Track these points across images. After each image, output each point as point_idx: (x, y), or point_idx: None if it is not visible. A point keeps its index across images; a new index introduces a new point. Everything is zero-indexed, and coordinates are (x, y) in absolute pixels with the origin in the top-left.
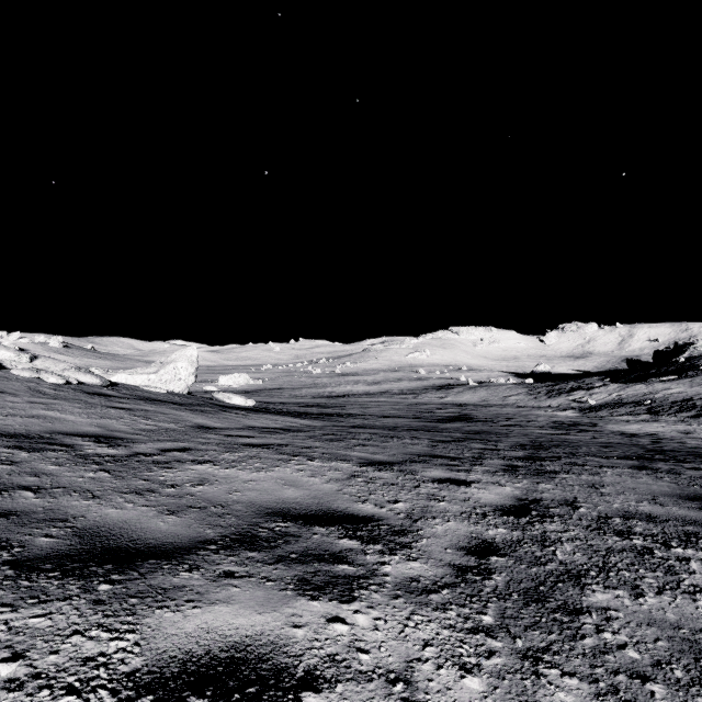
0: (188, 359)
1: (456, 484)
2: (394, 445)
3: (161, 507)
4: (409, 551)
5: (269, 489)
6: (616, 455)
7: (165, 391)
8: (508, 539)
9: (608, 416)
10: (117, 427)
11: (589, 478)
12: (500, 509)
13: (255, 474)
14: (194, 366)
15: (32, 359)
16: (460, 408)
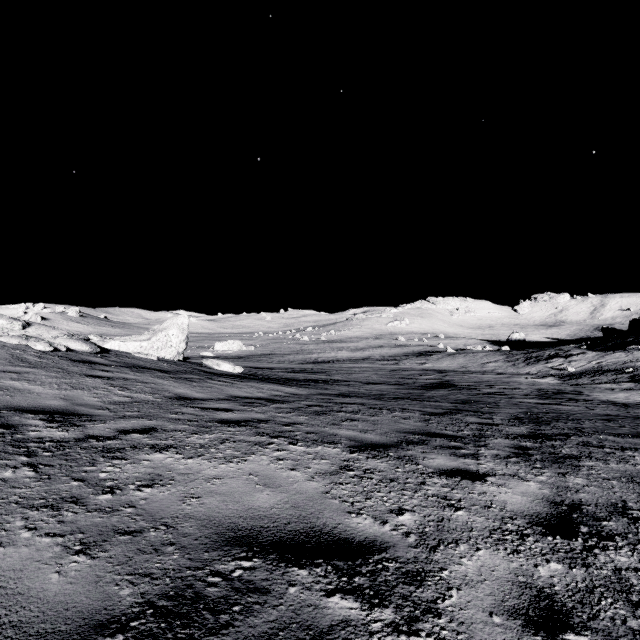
0: (179, 326)
1: (469, 478)
2: (384, 420)
3: (74, 535)
4: (437, 622)
5: (236, 492)
6: (629, 432)
7: (155, 357)
8: (572, 586)
9: (589, 383)
10: (86, 399)
11: (621, 467)
12: (537, 522)
13: (222, 466)
14: (185, 334)
15: (25, 326)
16: (441, 374)
